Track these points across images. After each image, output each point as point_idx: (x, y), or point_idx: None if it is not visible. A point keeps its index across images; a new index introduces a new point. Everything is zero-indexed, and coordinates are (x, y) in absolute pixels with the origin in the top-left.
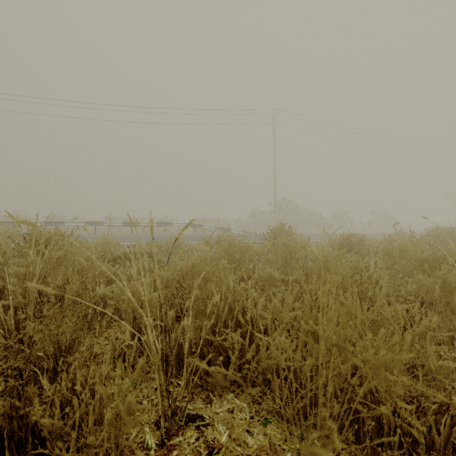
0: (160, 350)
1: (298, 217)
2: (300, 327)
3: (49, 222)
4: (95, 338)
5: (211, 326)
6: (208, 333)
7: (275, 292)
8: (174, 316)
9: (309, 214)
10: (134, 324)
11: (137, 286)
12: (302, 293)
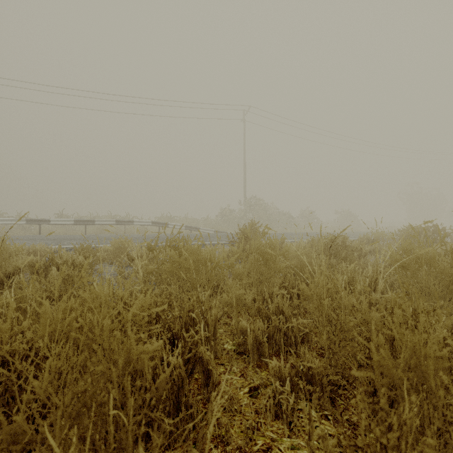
0: None
1: (268, 216)
2: None
3: None
4: None
5: None
6: None
7: (246, 329)
8: None
9: (278, 212)
10: None
11: None
12: (287, 329)
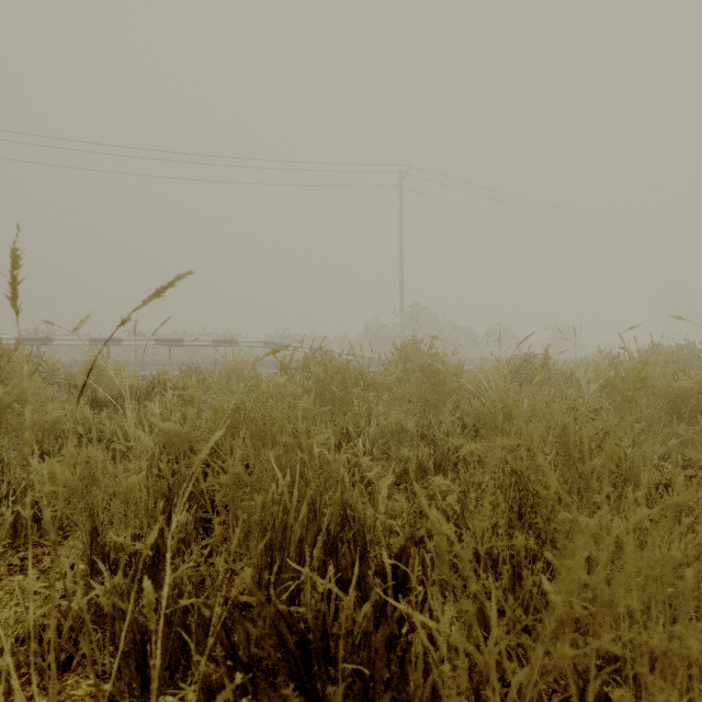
0: (131, 626)
1: (437, 333)
2: (479, 554)
3: (26, 339)
4: (15, 575)
5: (256, 570)
6: (260, 570)
7: (409, 458)
8: (193, 523)
9: (454, 328)
10: (93, 547)
11: (98, 459)
12: (458, 460)
